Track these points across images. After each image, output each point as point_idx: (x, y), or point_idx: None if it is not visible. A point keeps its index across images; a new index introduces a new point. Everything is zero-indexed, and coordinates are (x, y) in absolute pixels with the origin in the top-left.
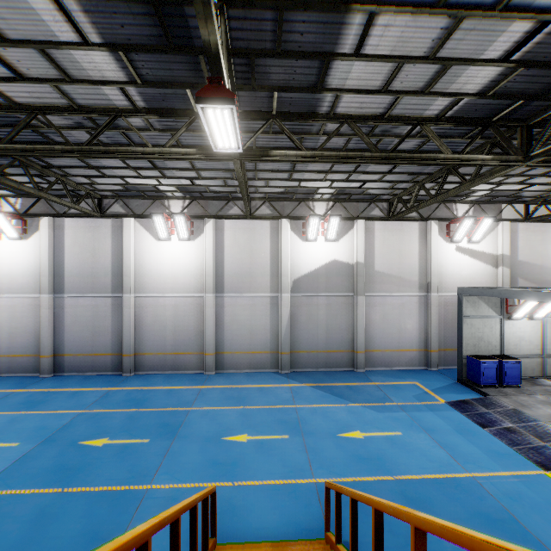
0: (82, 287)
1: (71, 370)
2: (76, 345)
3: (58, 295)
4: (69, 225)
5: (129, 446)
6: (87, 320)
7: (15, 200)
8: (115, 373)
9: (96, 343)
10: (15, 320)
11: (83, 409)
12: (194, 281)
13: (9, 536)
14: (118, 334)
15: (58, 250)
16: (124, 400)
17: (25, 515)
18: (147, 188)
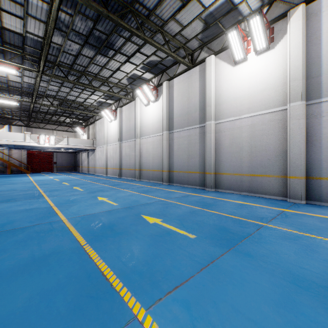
0: (182, 124)
1: (177, 182)
2: (179, 165)
3: (170, 132)
4: (175, 83)
5: (171, 233)
6: (184, 147)
7: (154, 80)
8: (201, 187)
9: (190, 163)
10: (154, 150)
11: (165, 199)
12: (273, 95)
13: (4, 263)
14: (203, 156)
15: (170, 102)
16: (196, 201)
17: (41, 250)
18: (222, 9)
